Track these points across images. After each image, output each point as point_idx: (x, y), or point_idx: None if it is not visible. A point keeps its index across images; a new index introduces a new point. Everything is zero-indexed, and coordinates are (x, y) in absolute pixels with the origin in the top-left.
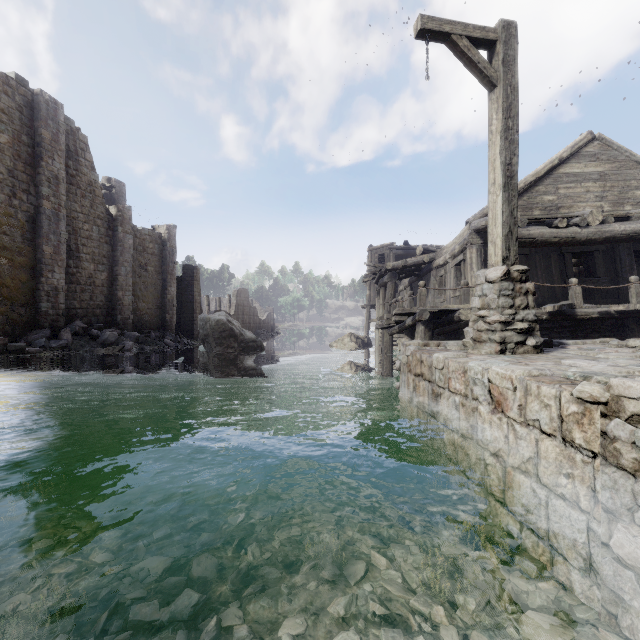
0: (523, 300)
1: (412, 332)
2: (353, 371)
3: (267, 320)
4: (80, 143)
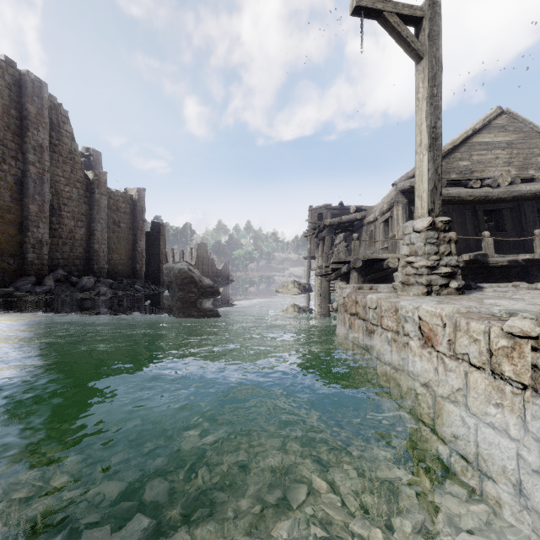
0: (446, 247)
1: (347, 278)
2: (296, 312)
3: (223, 270)
4: (62, 117)
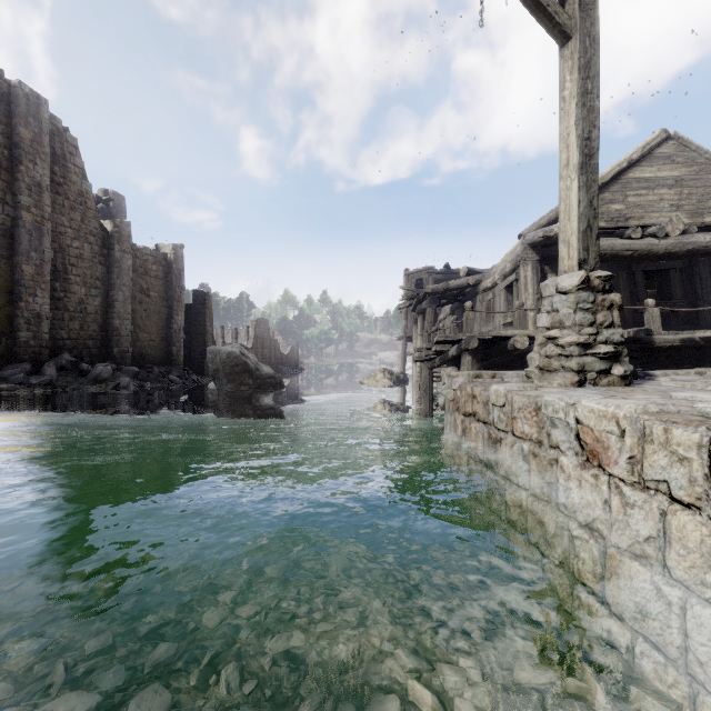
0: (607, 316)
1: (456, 365)
2: (386, 411)
3: (290, 355)
4: (68, 146)
